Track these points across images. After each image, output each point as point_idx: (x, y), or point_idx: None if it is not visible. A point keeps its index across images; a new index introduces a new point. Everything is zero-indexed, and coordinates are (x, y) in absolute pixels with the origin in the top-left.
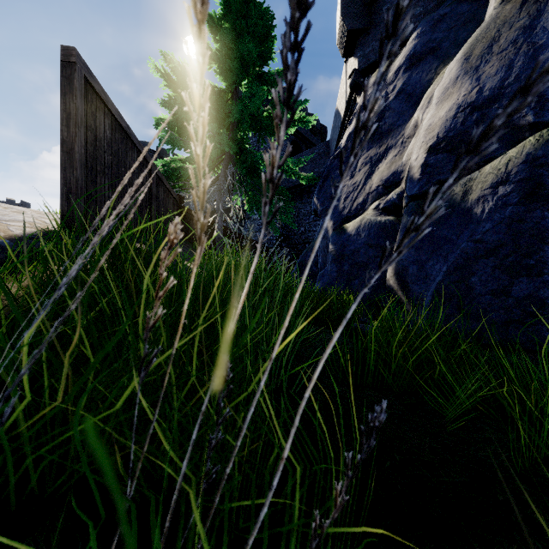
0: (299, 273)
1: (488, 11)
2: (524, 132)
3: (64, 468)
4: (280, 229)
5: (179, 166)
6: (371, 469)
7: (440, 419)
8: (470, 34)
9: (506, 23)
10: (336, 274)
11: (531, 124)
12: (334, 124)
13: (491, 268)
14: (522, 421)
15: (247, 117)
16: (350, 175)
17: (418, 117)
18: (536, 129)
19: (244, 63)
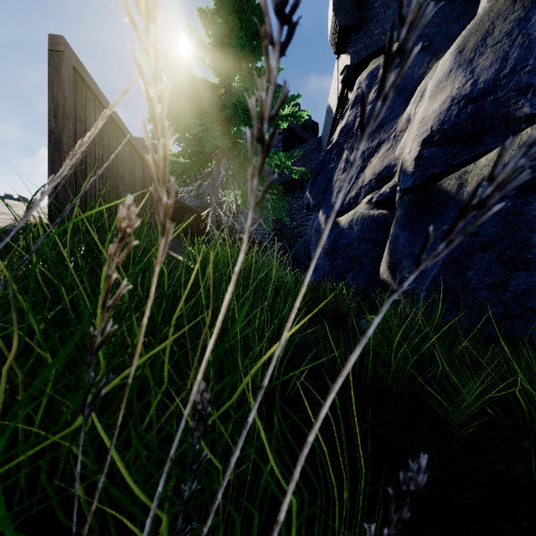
0: (292, 266)
1: (481, 5)
2: (520, 124)
3: (12, 505)
4: (273, 223)
5: (173, 161)
6: (379, 496)
7: (445, 424)
8: (462, 29)
9: (500, 16)
10: (329, 267)
11: (528, 116)
12: (325, 120)
13: (487, 261)
14: (535, 427)
15: (240, 111)
16: (342, 169)
17: (410, 111)
18: (533, 121)
19: (237, 58)
